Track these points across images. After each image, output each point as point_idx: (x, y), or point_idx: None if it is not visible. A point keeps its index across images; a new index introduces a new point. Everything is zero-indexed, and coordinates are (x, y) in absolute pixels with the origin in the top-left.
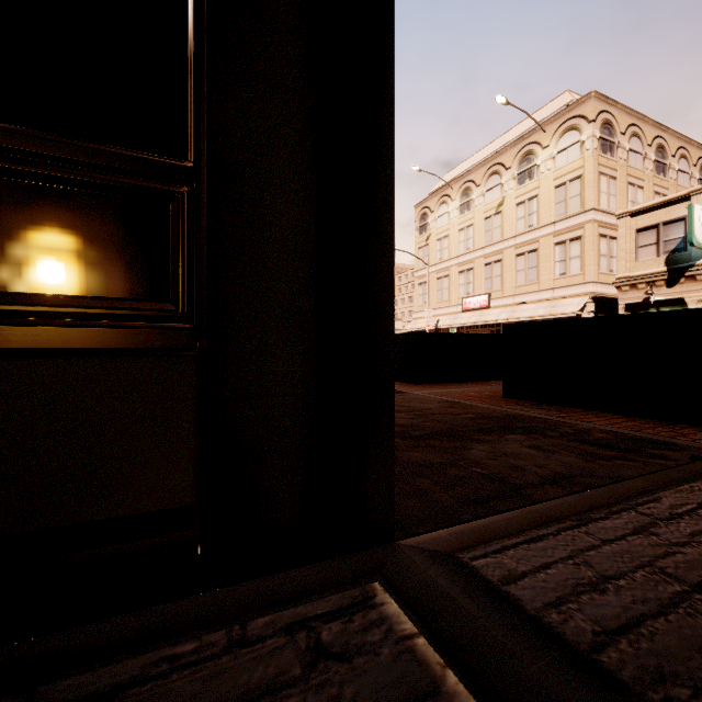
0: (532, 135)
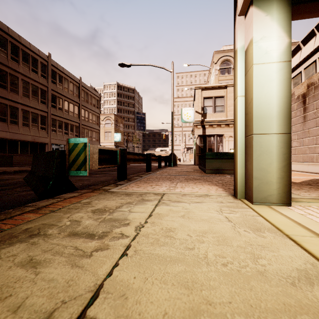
0: (210, 69)
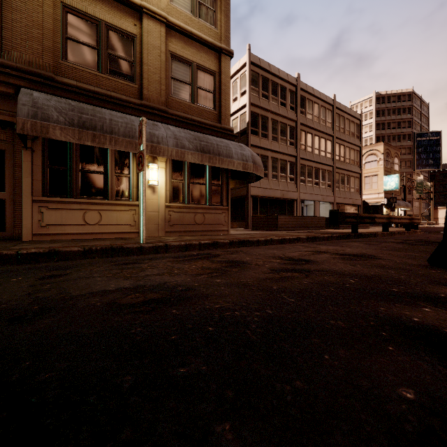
0: None
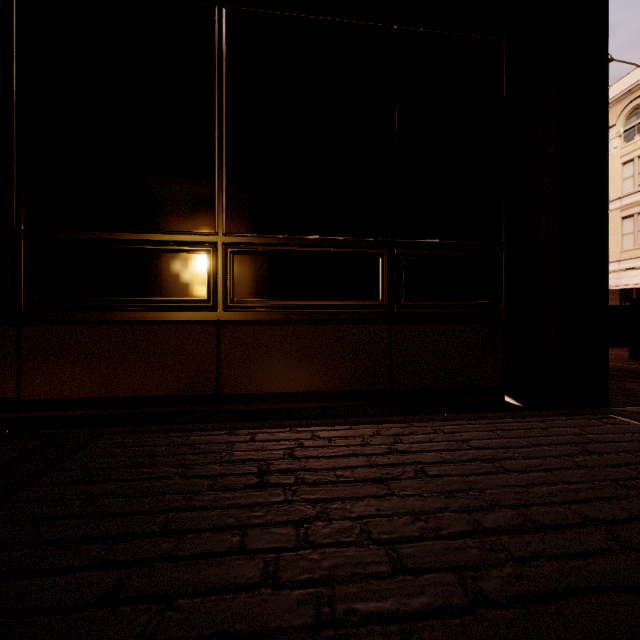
0: None
